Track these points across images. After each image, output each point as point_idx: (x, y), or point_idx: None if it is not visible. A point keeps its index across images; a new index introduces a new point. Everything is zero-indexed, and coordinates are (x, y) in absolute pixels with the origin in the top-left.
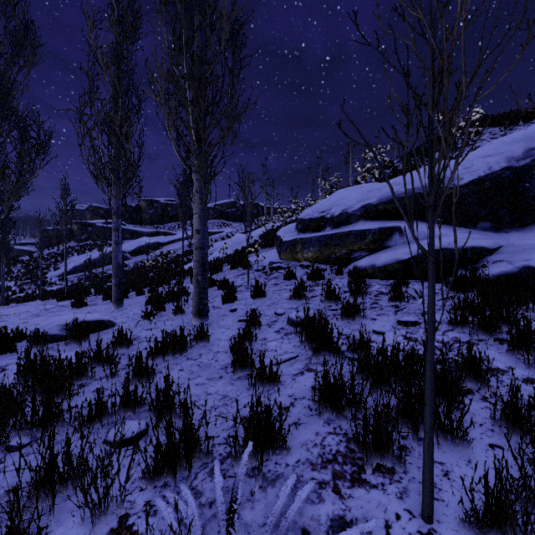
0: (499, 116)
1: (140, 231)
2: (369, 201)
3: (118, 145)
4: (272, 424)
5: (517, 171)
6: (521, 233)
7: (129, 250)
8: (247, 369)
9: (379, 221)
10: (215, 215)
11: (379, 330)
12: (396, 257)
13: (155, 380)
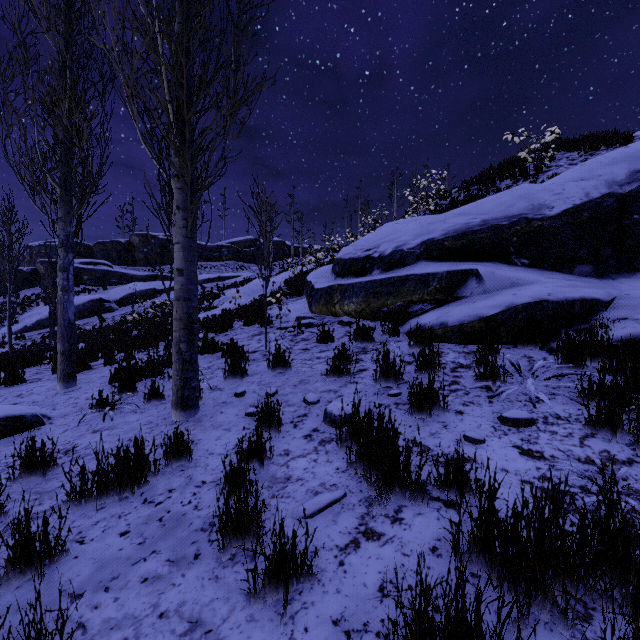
0: (576, 139)
1: (130, 274)
2: (430, 235)
3: (66, 142)
4: None
5: (621, 199)
6: (632, 280)
7: (114, 298)
8: (248, 536)
9: (446, 262)
10: (229, 255)
11: (477, 437)
12: (476, 313)
13: (61, 567)
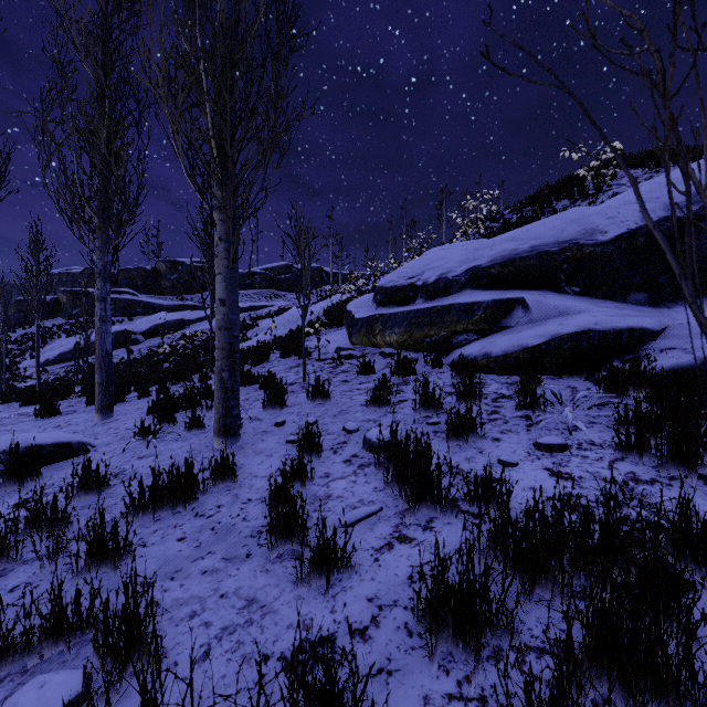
0: (641, 155)
1: (157, 303)
2: (477, 262)
3: (104, 171)
4: (337, 697)
5: (679, 223)
6: (689, 309)
7: (140, 330)
8: (294, 539)
9: (493, 290)
10: (263, 282)
11: (510, 460)
12: (521, 343)
13: (130, 563)
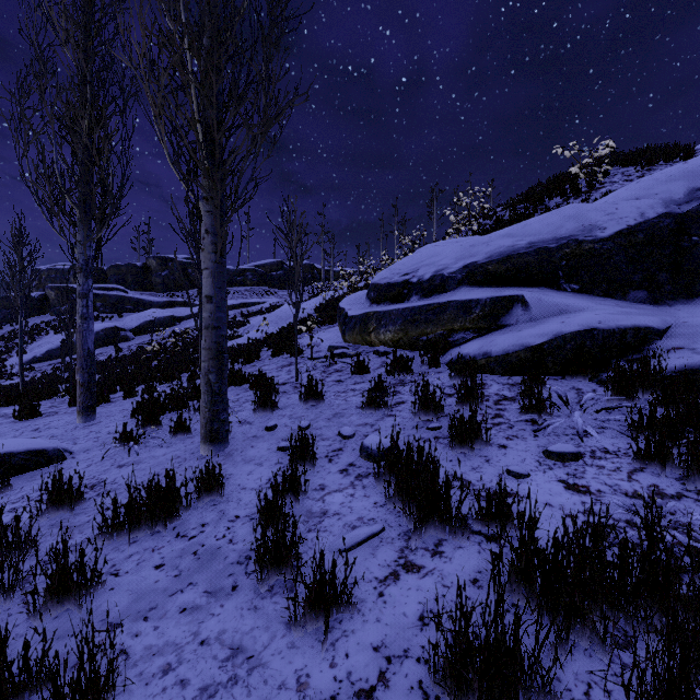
0: (632, 153)
1: (147, 300)
2: (473, 258)
3: (86, 161)
4: None
5: (679, 220)
6: (691, 307)
7: (130, 327)
8: (286, 568)
9: (490, 287)
10: (254, 279)
11: (520, 471)
12: (522, 342)
13: (98, 598)
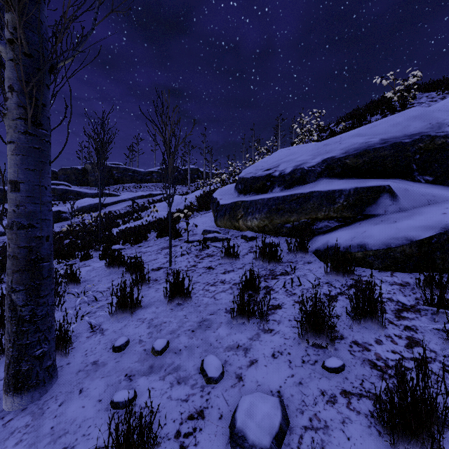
0: (432, 82)
1: (84, 192)
2: (330, 154)
3: None
4: None
5: None
6: None
7: (70, 210)
8: None
9: (349, 179)
10: (158, 178)
11: None
12: (404, 235)
13: None
